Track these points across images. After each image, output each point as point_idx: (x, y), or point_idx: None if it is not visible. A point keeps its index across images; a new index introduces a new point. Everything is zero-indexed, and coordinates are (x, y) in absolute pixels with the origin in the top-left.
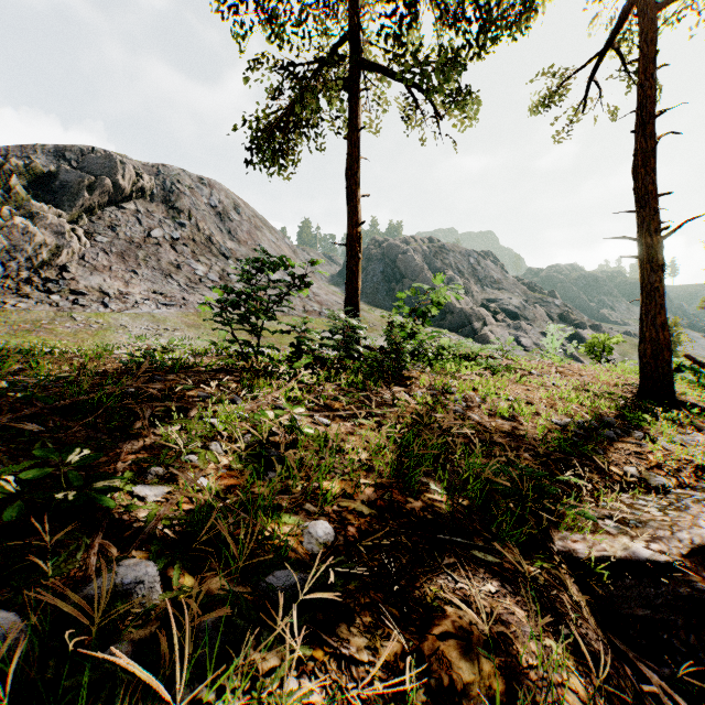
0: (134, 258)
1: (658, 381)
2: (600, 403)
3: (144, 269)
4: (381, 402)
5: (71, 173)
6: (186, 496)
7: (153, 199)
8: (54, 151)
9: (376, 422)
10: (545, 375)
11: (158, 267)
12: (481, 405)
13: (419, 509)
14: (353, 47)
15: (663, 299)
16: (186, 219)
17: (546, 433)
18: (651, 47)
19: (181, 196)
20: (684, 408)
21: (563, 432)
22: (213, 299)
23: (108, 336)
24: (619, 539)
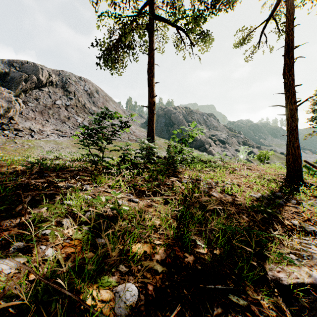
0: (47, 114)
1: (295, 173)
2: (271, 184)
3: (52, 119)
4: (166, 186)
5: (16, 73)
6: (35, 266)
7: (57, 86)
8: (8, 62)
9: (163, 199)
10: (242, 170)
11: (58, 118)
12: (216, 188)
13: (192, 262)
14: (151, 10)
15: (298, 134)
16: (73, 96)
17: (253, 204)
18: (292, 16)
19: (70, 85)
20: (307, 186)
21: (258, 201)
22: (79, 132)
23: (33, 151)
24: (302, 268)
